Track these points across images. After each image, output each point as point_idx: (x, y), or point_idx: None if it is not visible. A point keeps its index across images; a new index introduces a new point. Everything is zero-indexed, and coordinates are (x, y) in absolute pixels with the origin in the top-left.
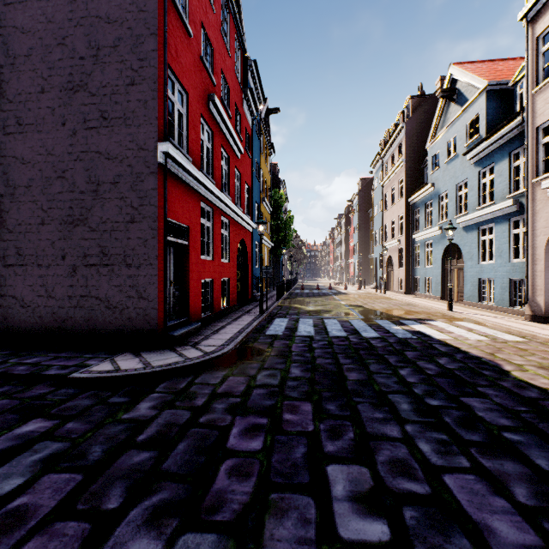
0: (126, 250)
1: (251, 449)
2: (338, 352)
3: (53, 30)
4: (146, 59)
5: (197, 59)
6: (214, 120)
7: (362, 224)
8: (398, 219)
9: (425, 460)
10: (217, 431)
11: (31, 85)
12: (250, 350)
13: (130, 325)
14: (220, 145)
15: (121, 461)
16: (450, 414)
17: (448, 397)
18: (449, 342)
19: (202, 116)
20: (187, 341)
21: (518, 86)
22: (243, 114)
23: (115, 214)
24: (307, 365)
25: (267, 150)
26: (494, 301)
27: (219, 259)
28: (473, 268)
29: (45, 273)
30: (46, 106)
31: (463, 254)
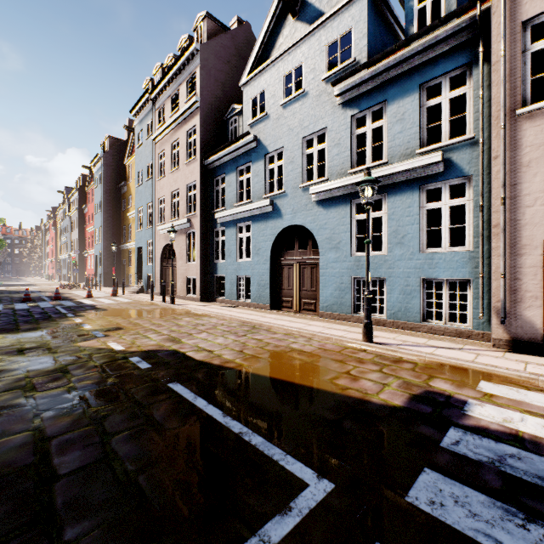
0: None
1: None
2: None
3: None
4: None
5: None
6: None
7: (110, 200)
8: (186, 189)
9: None
10: None
11: None
12: None
13: None
14: None
15: None
16: None
17: None
18: None
19: None
20: None
21: None
22: None
23: None
24: None
25: None
26: (387, 312)
27: None
28: (340, 261)
29: None
30: None
31: (319, 241)
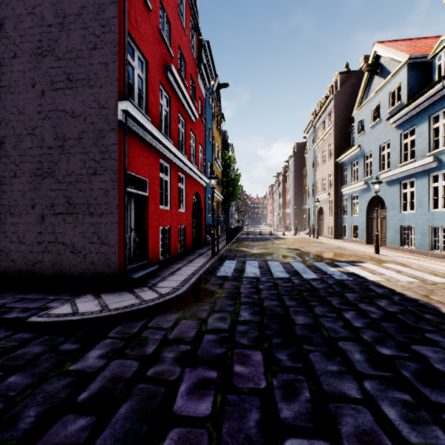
0: (89, 200)
1: (199, 413)
2: (283, 293)
3: (24, 1)
4: (107, 25)
5: (156, 32)
6: (172, 88)
7: (297, 180)
8: (328, 176)
9: (396, 432)
10: (164, 388)
11: (4, 51)
12: (202, 291)
13: (93, 268)
14: (177, 110)
15: (53, 432)
16: (407, 367)
17: (398, 345)
18: (384, 284)
19: (161, 83)
20: (145, 283)
21: (437, 58)
22: (197, 86)
23: (79, 167)
24: (255, 308)
25: (218, 118)
26: (415, 245)
27: (176, 209)
28: (395, 216)
29: (17, 221)
30: (18, 70)
31: (386, 205)
